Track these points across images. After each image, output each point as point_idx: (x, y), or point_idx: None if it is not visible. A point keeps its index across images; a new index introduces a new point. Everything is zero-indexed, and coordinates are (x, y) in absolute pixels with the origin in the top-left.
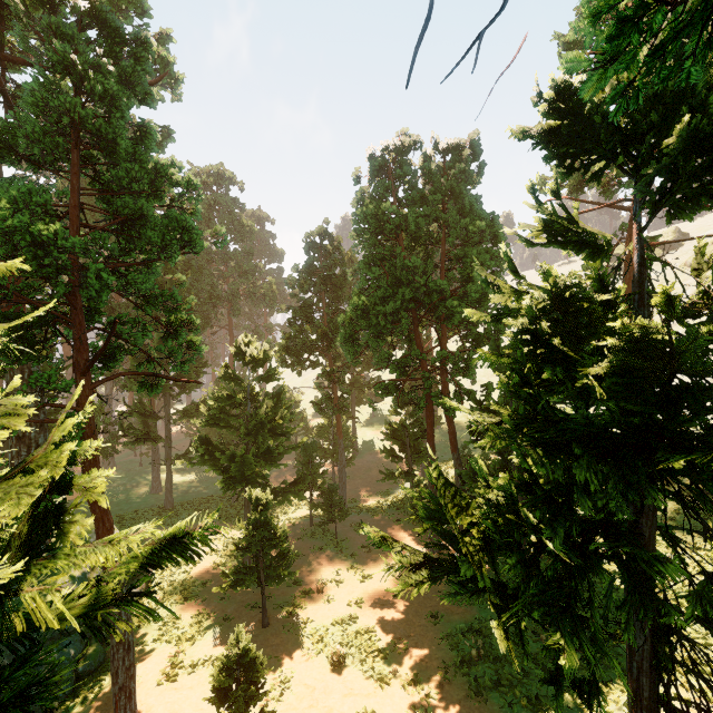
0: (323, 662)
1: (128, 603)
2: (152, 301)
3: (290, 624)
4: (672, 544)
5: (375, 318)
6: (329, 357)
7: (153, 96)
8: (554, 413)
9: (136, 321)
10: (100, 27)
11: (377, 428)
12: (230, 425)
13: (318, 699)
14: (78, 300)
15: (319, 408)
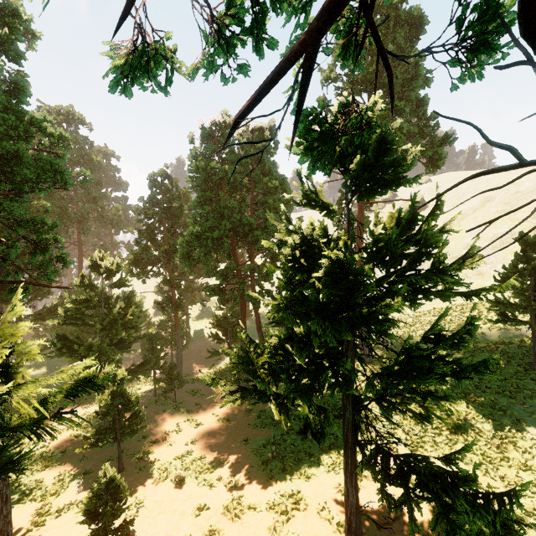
0: (168, 484)
1: (58, 419)
2: (23, 224)
3: (141, 465)
4: (361, 362)
5: (206, 241)
6: (169, 268)
7: (22, 57)
8: (304, 298)
9: (5, 239)
10: None
11: (205, 321)
12: (85, 323)
13: (165, 507)
14: None
15: (161, 307)
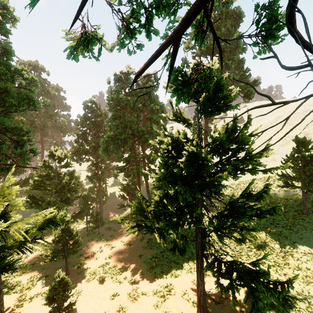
0: (95, 281)
1: (34, 242)
2: (10, 130)
3: (79, 271)
4: (206, 210)
5: (117, 140)
6: (95, 156)
7: (9, 33)
8: (173, 173)
9: None
10: None
11: (116, 187)
12: (46, 188)
13: (94, 295)
14: None
15: (90, 179)
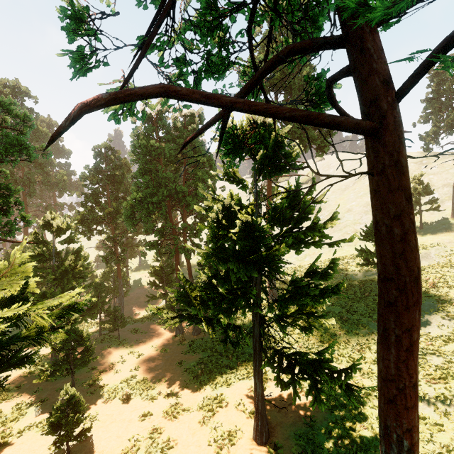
0: (117, 401)
1: (52, 332)
2: None
3: (92, 390)
4: (265, 293)
5: (147, 205)
6: (112, 227)
7: None
8: (225, 247)
9: None
10: None
11: (142, 272)
12: (37, 274)
13: (115, 418)
14: None
15: (105, 260)
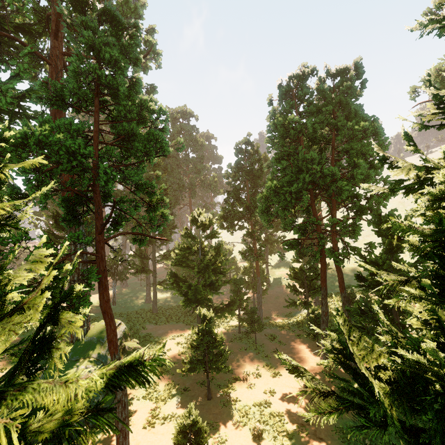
0: (247, 432)
1: (95, 416)
2: (139, 188)
3: (225, 400)
4: None
5: (283, 195)
6: (251, 222)
7: (141, 60)
8: None
9: (132, 201)
10: (111, 21)
11: (282, 270)
12: (188, 265)
13: None
14: (97, 188)
15: (244, 256)
